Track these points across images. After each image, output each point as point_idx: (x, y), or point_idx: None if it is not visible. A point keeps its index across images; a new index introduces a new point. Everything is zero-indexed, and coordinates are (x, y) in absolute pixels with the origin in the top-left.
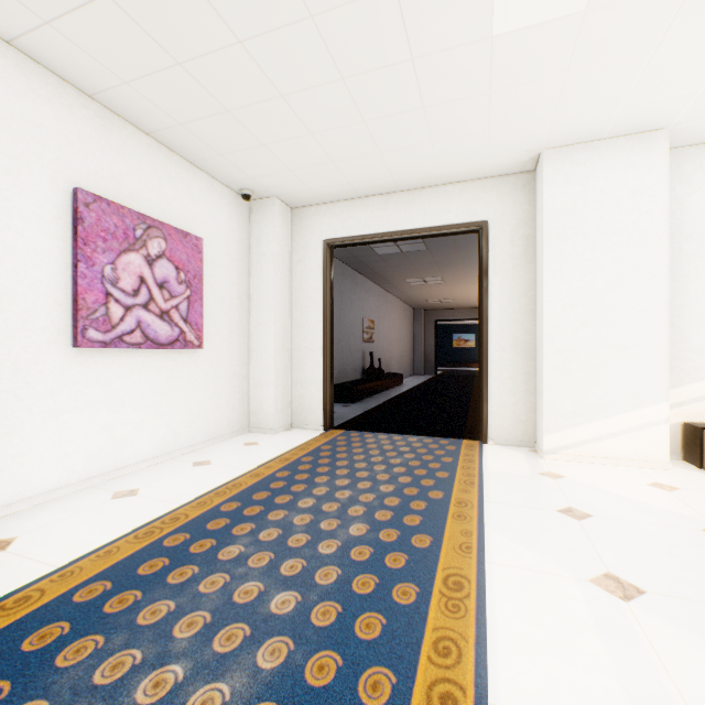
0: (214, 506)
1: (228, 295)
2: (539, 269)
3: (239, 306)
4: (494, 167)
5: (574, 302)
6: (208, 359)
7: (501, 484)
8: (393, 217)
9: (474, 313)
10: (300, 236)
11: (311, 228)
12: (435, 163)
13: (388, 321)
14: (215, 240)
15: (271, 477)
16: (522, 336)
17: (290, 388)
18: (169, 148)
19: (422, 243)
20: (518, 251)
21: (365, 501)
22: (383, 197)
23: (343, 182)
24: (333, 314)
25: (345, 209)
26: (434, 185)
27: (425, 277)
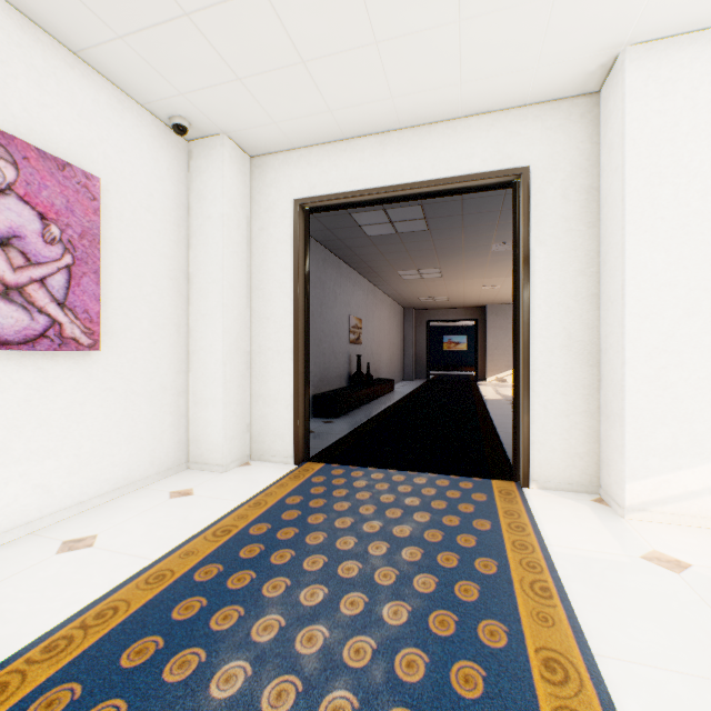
0: (13, 704)
1: (151, 272)
2: (612, 231)
3: (171, 289)
4: (542, 84)
5: (675, 278)
6: (113, 366)
7: (597, 590)
8: (392, 165)
9: (468, 313)
10: (262, 195)
11: (277, 184)
12: (458, 71)
13: (377, 320)
14: (126, 187)
15: (183, 584)
16: (580, 332)
17: (248, 405)
18: (26, 15)
19: (422, 221)
20: (573, 210)
21: (355, 669)
22: (378, 138)
23: (320, 107)
24: (308, 303)
25: (324, 156)
26: (451, 118)
27: (421, 268)
